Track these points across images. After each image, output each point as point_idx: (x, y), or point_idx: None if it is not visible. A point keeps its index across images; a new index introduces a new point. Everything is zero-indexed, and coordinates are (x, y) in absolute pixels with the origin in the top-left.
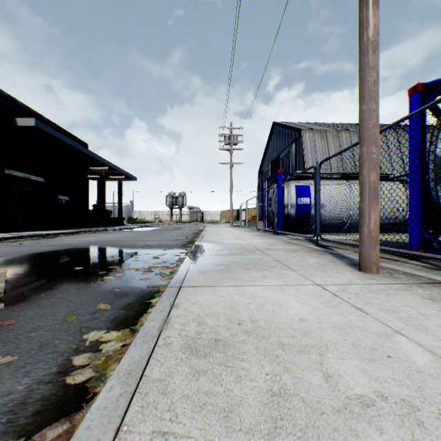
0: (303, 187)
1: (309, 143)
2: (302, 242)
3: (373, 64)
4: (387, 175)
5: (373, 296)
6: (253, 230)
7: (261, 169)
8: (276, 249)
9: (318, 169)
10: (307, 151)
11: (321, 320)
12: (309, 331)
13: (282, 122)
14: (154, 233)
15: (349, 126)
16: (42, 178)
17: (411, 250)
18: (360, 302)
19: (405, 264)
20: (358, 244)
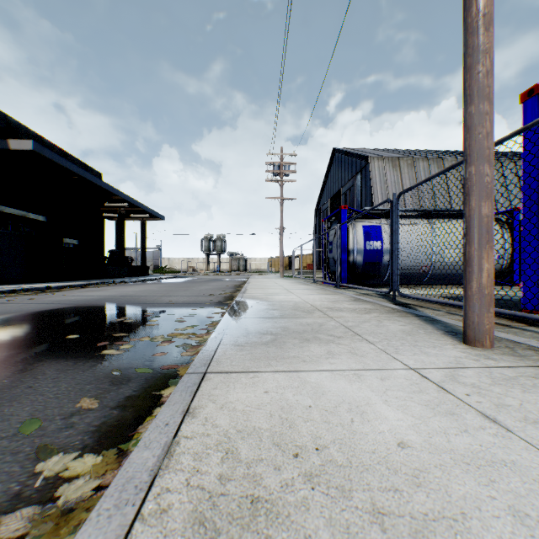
0: (373, 227)
1: (378, 174)
2: (374, 299)
3: (486, 47)
4: None
5: (502, 391)
6: (309, 282)
7: (318, 207)
8: (342, 309)
9: (396, 204)
10: (376, 183)
11: (435, 444)
12: (421, 473)
13: (345, 148)
14: (185, 285)
15: (427, 153)
16: (42, 217)
17: (526, 311)
18: (488, 404)
19: (524, 332)
20: (463, 306)
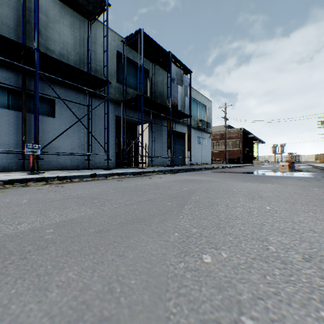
0: None
1: None
2: None
3: None
4: None
5: None
6: None
7: None
8: None
9: None
10: None
11: None
12: None
13: None
14: None
15: None
16: (248, 149)
17: None
18: None
19: None
20: None
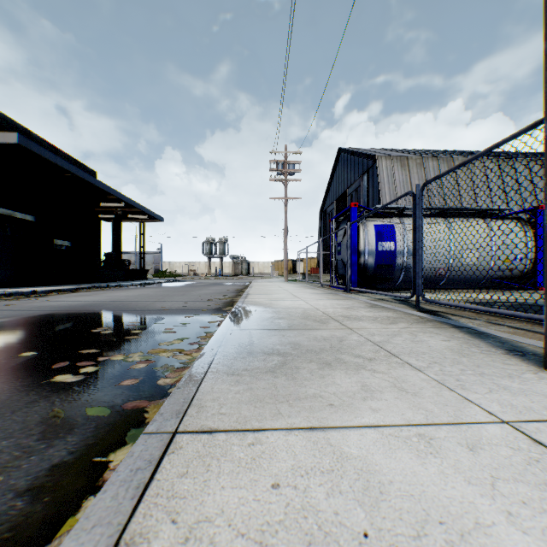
0: (385, 227)
1: (385, 174)
2: (394, 305)
3: None
4: (498, 211)
5: None
6: (315, 286)
7: (323, 209)
8: (360, 318)
9: (419, 196)
10: (384, 183)
11: None
12: None
13: (351, 148)
14: (183, 290)
15: (436, 153)
16: (31, 216)
17: None
18: None
19: None
20: (546, 318)
